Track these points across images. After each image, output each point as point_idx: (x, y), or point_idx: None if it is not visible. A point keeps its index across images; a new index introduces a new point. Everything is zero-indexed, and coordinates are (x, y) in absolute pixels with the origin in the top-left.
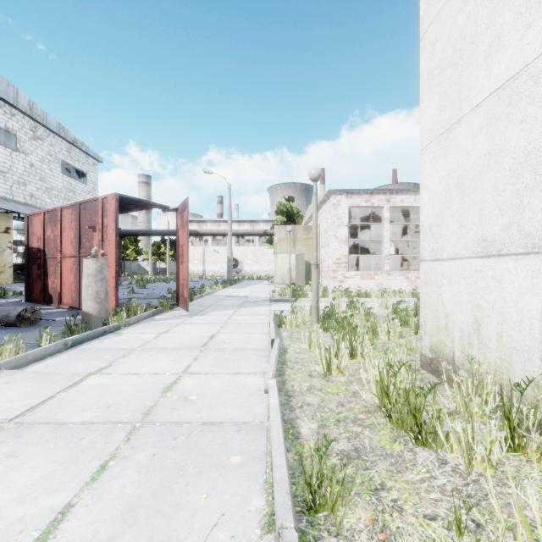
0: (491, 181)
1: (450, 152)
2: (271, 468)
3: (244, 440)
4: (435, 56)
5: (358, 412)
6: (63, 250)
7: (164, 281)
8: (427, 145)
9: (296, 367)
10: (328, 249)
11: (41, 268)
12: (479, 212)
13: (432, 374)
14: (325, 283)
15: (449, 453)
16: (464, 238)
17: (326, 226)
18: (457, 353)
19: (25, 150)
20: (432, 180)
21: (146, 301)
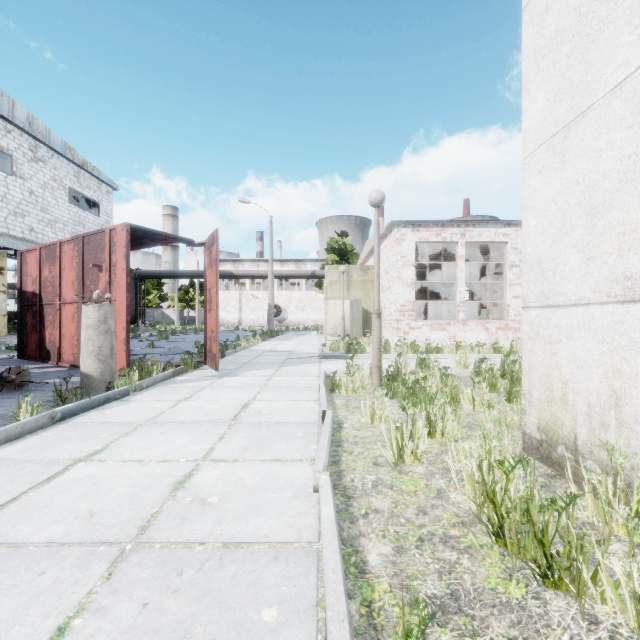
0: (639, 193)
1: (569, 158)
2: (325, 633)
3: (283, 577)
4: (546, 28)
5: (448, 524)
6: (62, 294)
7: (192, 332)
8: (533, 151)
9: (356, 450)
10: (389, 294)
11: (37, 317)
12: (619, 238)
13: (541, 462)
14: (386, 335)
15: (599, 604)
16: (593, 275)
17: (387, 266)
18: (582, 436)
19: (24, 174)
20: (541, 198)
21: (166, 358)
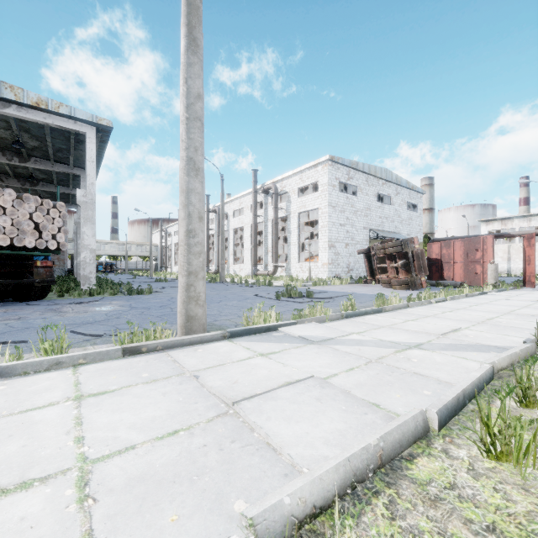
0: None
1: None
2: None
3: None
4: None
5: None
6: (454, 259)
7: None
8: None
9: None
10: None
11: (439, 268)
12: None
13: None
14: None
15: None
16: None
17: None
18: None
19: (393, 203)
20: None
21: None
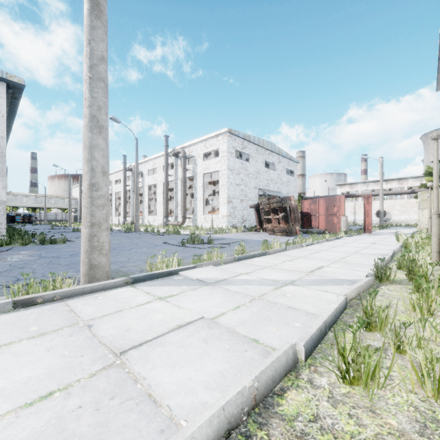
0: None
1: None
2: None
3: None
4: None
5: None
6: (319, 213)
7: None
8: None
9: None
10: None
11: (309, 219)
12: None
13: None
14: None
15: None
16: None
17: None
18: None
19: (276, 169)
20: None
21: None
